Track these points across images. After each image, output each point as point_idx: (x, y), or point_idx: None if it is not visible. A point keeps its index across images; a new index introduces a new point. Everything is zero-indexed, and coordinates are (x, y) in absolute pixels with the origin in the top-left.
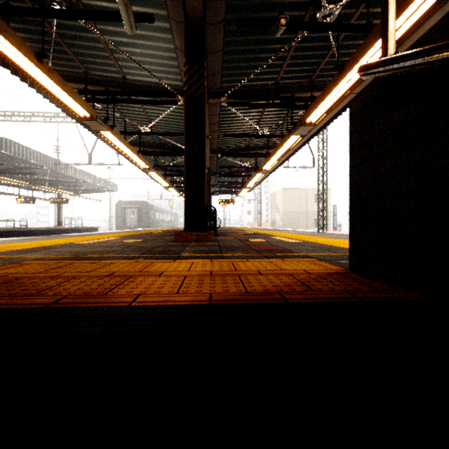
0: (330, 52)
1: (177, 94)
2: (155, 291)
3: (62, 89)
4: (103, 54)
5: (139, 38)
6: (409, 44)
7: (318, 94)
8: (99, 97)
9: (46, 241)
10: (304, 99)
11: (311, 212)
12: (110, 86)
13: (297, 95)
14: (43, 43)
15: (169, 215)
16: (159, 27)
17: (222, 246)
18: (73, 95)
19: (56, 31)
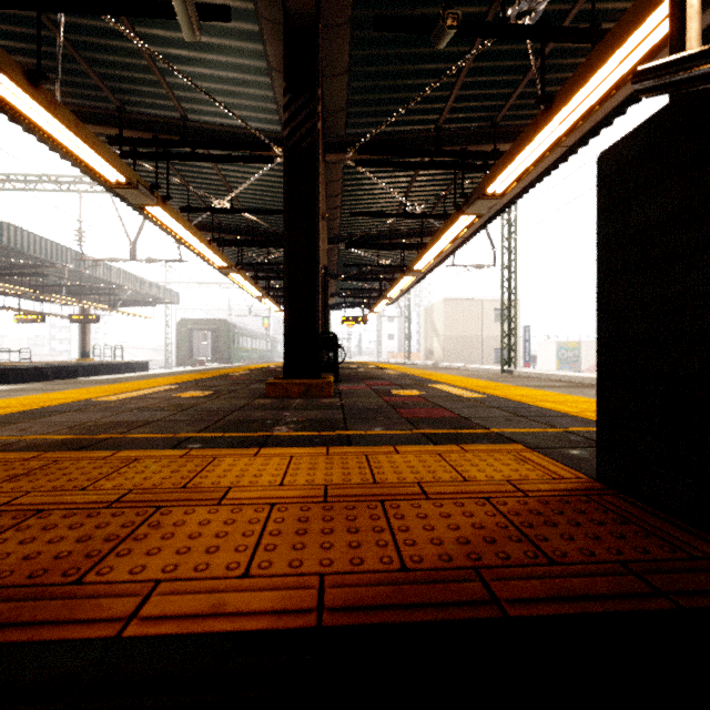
0: (527, 77)
1: (272, 145)
2: (197, 566)
3: (75, 134)
4: (148, 77)
5: (207, 51)
6: None
7: (505, 147)
8: (145, 150)
9: (44, 396)
10: (483, 155)
11: (490, 338)
12: (161, 132)
13: (472, 148)
14: (39, 54)
15: (263, 340)
16: (241, 31)
17: (348, 408)
18: (95, 146)
19: (67, 38)
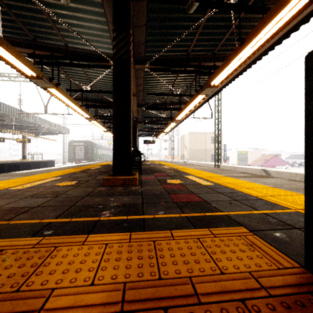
0: (230, 30)
1: (109, 60)
2: None
3: (6, 50)
4: (47, 24)
5: (76, 11)
6: (290, 26)
7: (218, 64)
8: (48, 61)
9: None
10: (209, 67)
11: (209, 149)
12: (55, 52)
13: (203, 64)
14: None
15: (108, 150)
16: (93, 2)
17: (145, 194)
18: (18, 56)
19: (4, 2)
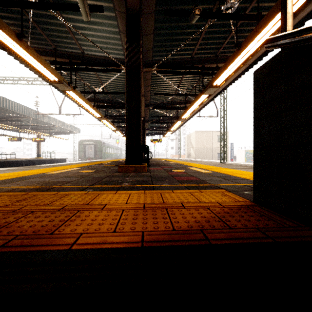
0: (230, 35)
1: (121, 64)
2: (95, 229)
3: (36, 60)
4: (67, 35)
5: (93, 24)
6: None
7: (221, 65)
8: (66, 66)
9: (24, 172)
10: (212, 68)
11: (215, 148)
12: (73, 59)
13: (207, 65)
14: (22, 26)
15: (116, 149)
16: (107, 16)
17: (153, 176)
18: (45, 65)
19: (33, 19)
